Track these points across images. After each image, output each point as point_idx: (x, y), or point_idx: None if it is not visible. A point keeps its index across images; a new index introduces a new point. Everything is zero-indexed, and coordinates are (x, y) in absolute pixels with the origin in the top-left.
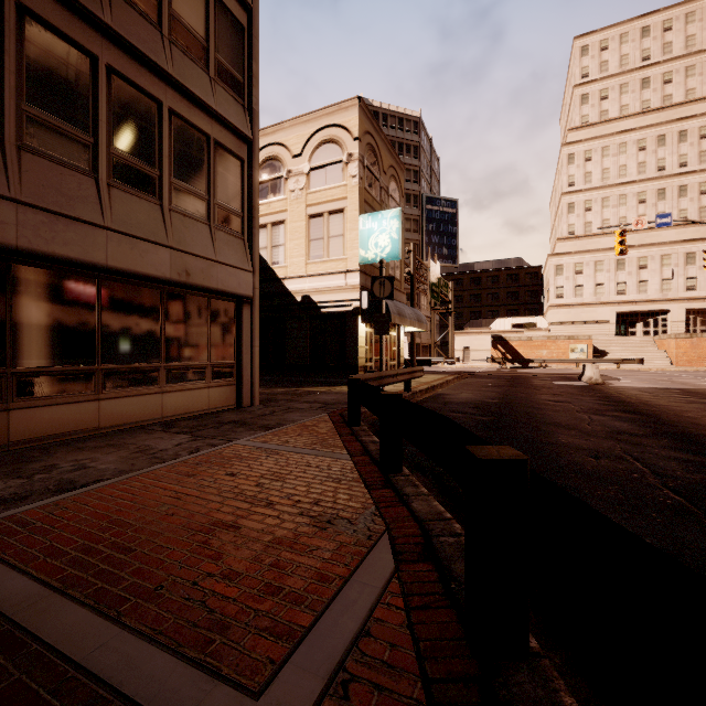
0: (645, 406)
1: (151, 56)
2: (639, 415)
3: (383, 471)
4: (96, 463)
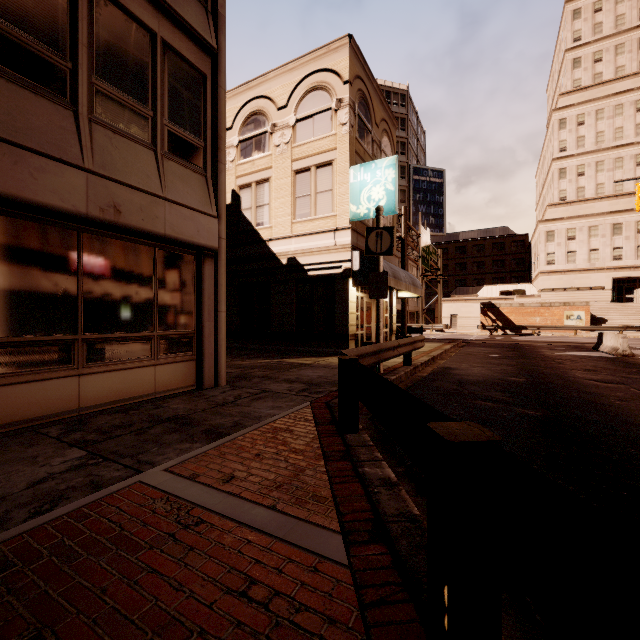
0: None
1: None
2: None
3: None
4: None
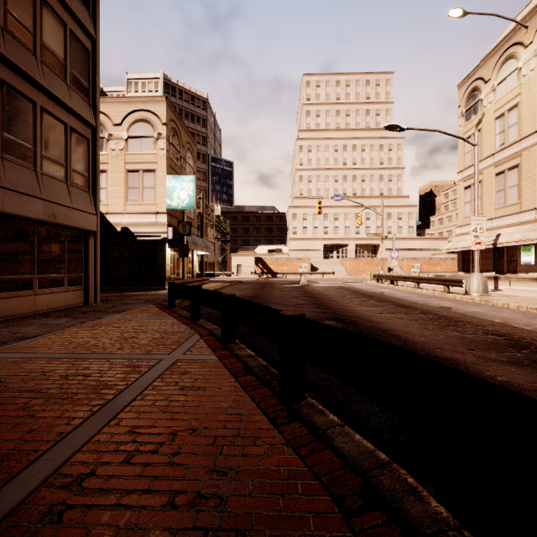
0: (318, 294)
1: (31, 74)
2: (312, 298)
3: (192, 320)
4: (24, 331)
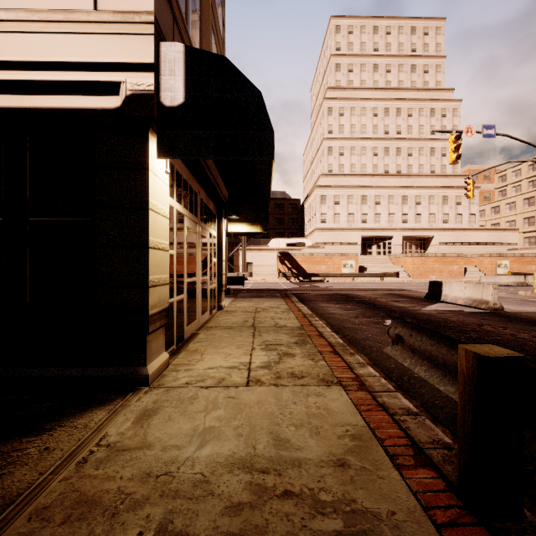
0: None
1: None
2: None
3: None
4: None
